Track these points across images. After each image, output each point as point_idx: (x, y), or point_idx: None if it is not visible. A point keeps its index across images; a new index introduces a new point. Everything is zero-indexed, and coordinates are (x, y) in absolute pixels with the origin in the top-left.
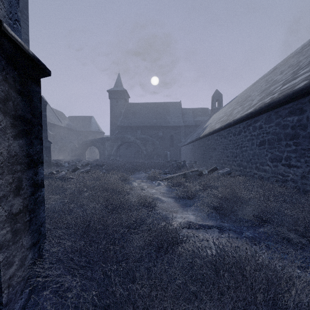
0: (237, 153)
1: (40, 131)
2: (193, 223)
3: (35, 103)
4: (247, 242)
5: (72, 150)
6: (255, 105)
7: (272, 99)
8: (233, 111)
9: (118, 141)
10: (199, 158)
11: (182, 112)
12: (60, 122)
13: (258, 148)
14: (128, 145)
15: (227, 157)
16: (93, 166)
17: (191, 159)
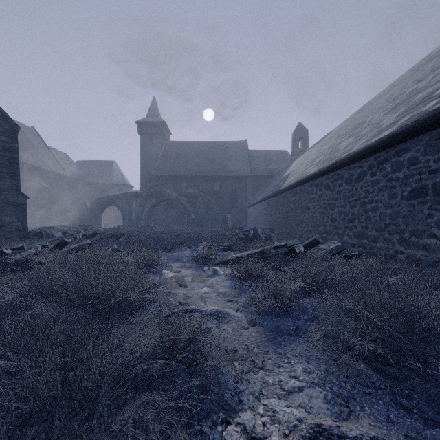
0: (354, 215)
1: None
2: (329, 437)
3: None
4: None
5: (81, 213)
6: (393, 123)
7: None
8: (337, 146)
9: (152, 198)
10: (278, 223)
11: (249, 156)
12: (62, 168)
13: (408, 203)
14: (168, 205)
15: (334, 221)
16: (104, 237)
17: (263, 225)
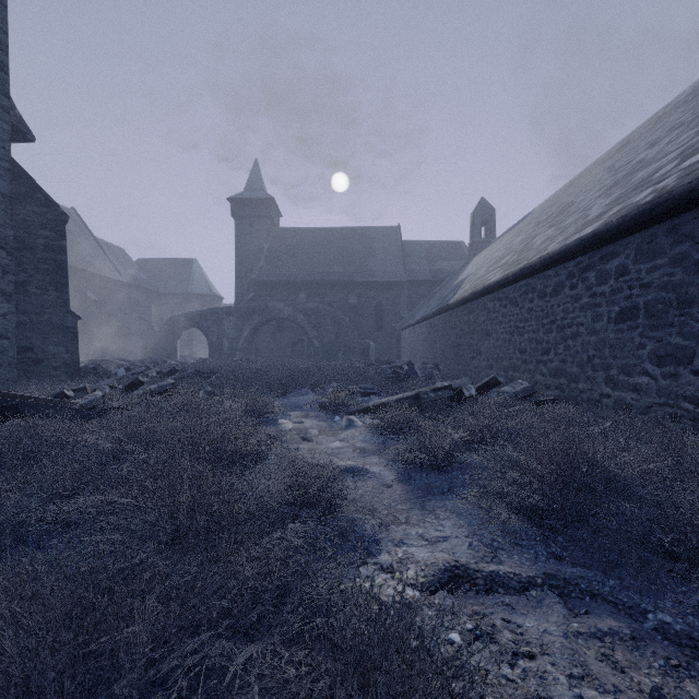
0: (549, 343)
1: None
2: (465, 570)
3: None
4: None
5: (145, 339)
6: (600, 216)
7: (664, 190)
8: (531, 241)
9: (254, 316)
10: (445, 355)
11: (404, 250)
12: (117, 271)
13: (616, 328)
14: (278, 326)
15: (523, 352)
16: (188, 376)
17: (425, 358)
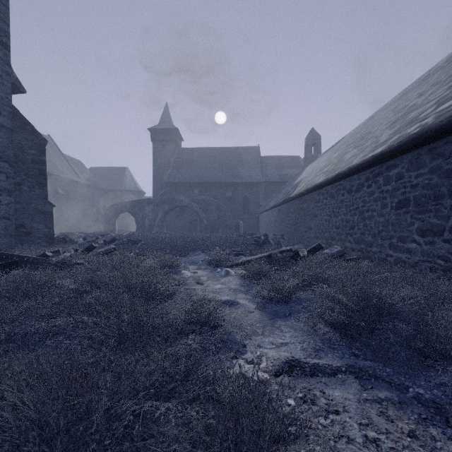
0: (354, 222)
1: None
2: (298, 362)
3: None
4: None
5: (95, 219)
6: (386, 141)
7: (425, 126)
8: (343, 156)
9: (165, 204)
10: (288, 230)
11: (262, 161)
12: (77, 175)
13: (396, 212)
14: (180, 211)
15: (337, 228)
16: (123, 243)
17: (275, 231)
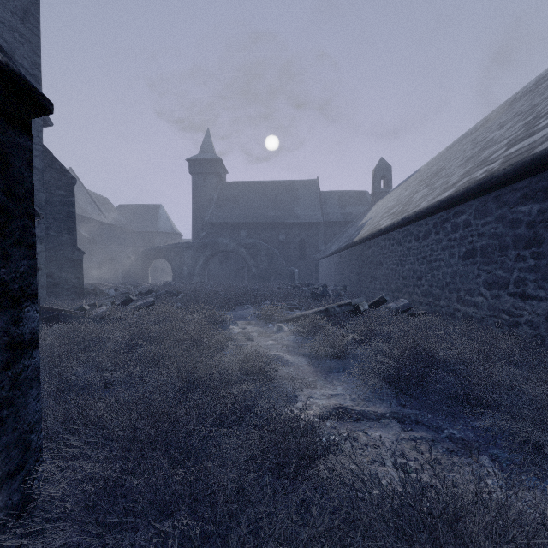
0: (421, 272)
1: (29, 229)
2: (345, 409)
3: (15, 171)
4: (474, 473)
5: (125, 266)
6: (455, 184)
7: (491, 171)
8: (413, 196)
9: (206, 249)
10: (351, 280)
11: (321, 197)
12: (103, 215)
13: (463, 263)
14: (225, 257)
15: (404, 278)
16: (161, 295)
17: (336, 281)
